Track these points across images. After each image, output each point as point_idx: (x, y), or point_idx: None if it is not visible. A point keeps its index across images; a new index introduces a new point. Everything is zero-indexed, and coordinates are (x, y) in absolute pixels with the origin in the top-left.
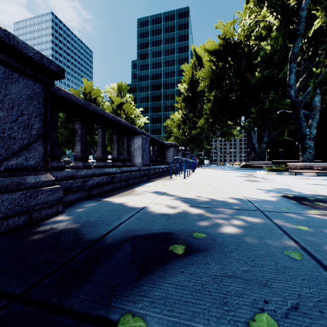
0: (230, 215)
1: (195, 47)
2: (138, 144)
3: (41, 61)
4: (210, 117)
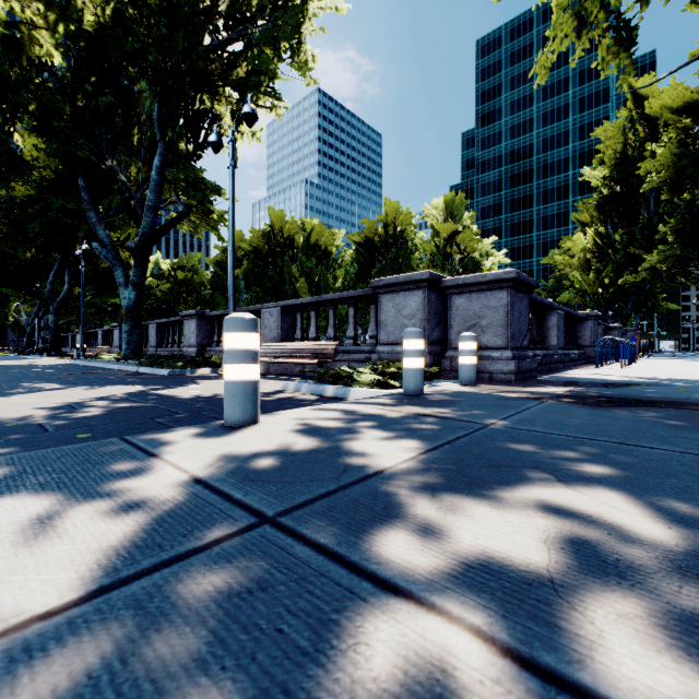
0: (683, 383)
1: (632, 80)
2: (552, 323)
3: (533, 284)
4: (677, 247)
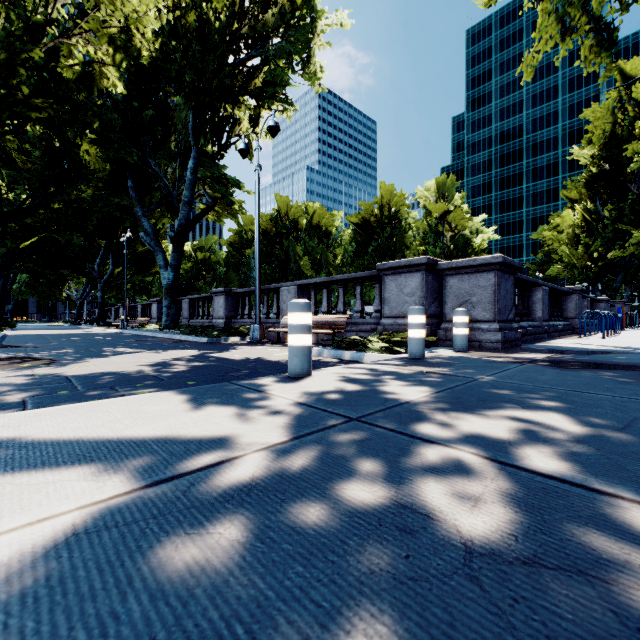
0: None
1: (621, 62)
2: (537, 297)
3: (518, 266)
4: None
